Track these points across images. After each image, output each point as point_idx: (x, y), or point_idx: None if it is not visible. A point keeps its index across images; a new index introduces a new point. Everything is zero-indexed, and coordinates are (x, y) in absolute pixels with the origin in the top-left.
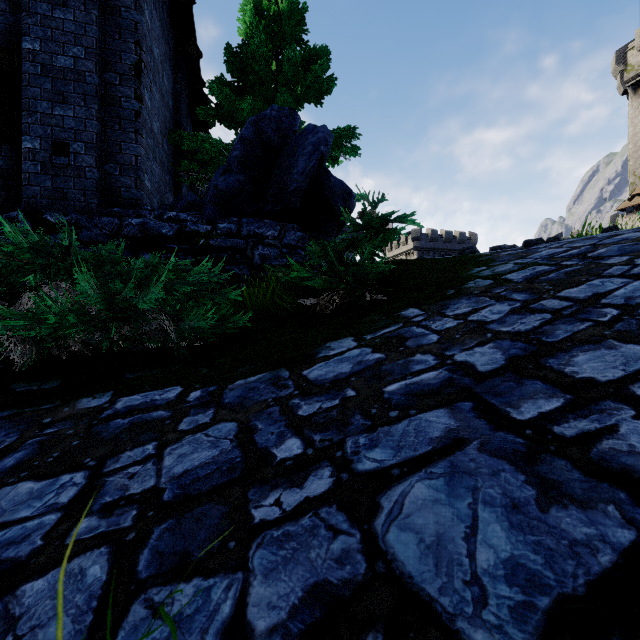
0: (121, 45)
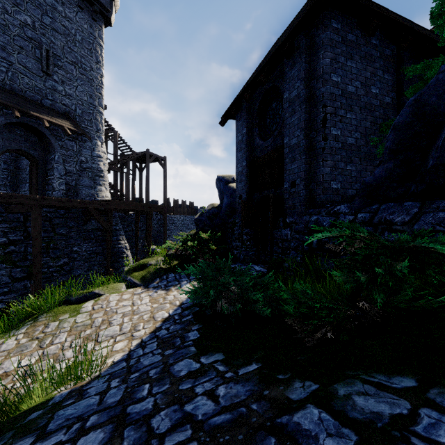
0: (316, 113)
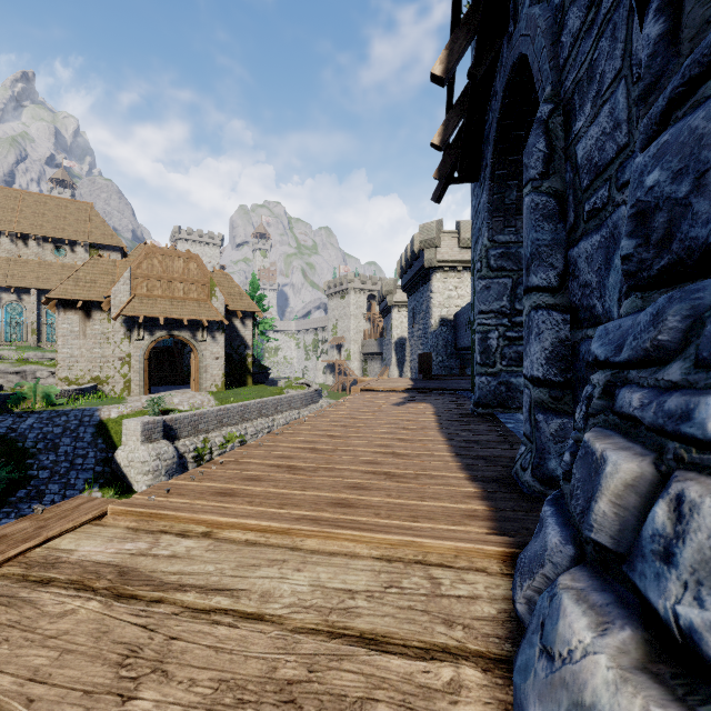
0: None
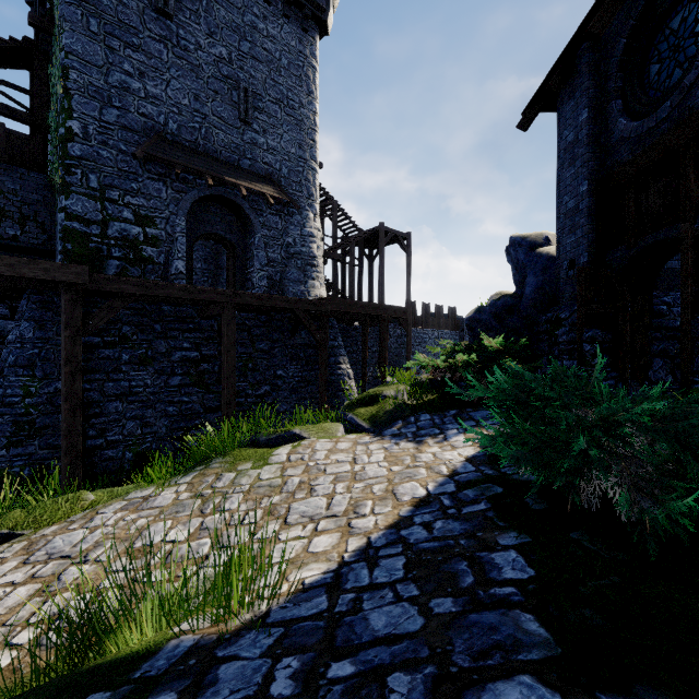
0: None
